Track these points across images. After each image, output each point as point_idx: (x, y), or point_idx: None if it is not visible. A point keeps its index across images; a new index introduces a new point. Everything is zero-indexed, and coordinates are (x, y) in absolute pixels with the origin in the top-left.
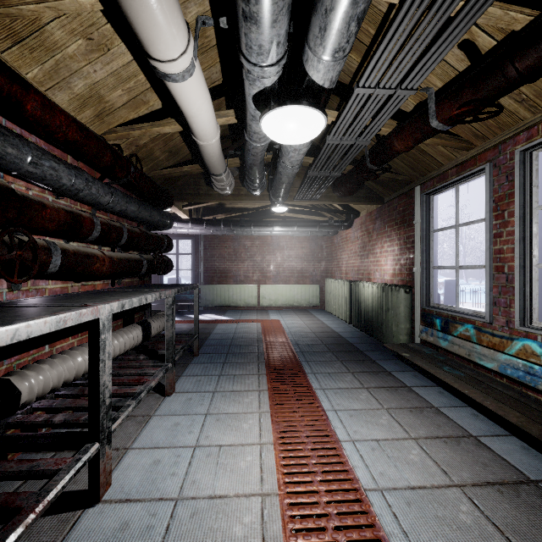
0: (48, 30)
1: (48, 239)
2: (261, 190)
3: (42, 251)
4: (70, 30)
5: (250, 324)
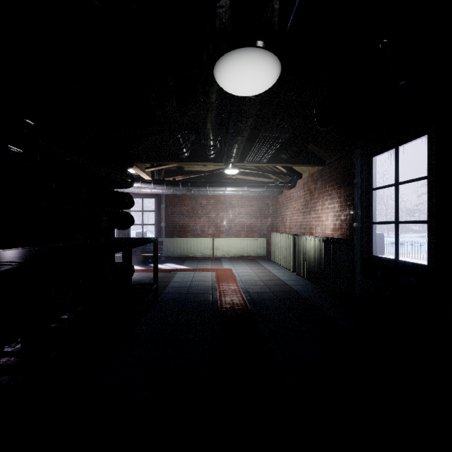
0: None
1: None
2: (215, 152)
3: None
4: None
5: (205, 273)
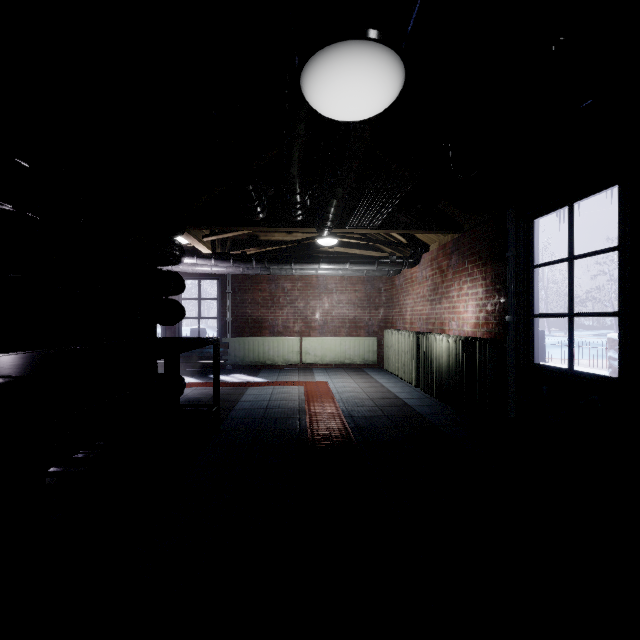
0: None
1: None
2: (303, 211)
3: None
4: None
5: (289, 388)
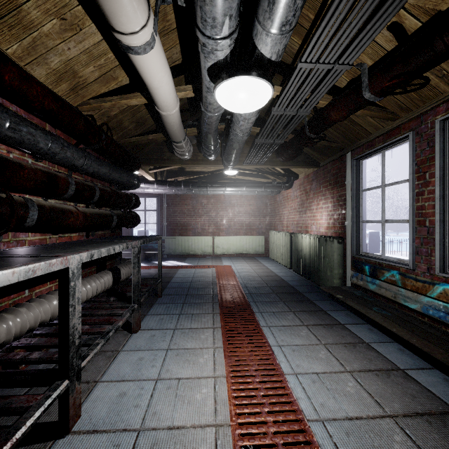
0: (25, 9)
1: (28, 196)
2: (215, 155)
3: (20, 206)
4: (45, 10)
5: (206, 269)
